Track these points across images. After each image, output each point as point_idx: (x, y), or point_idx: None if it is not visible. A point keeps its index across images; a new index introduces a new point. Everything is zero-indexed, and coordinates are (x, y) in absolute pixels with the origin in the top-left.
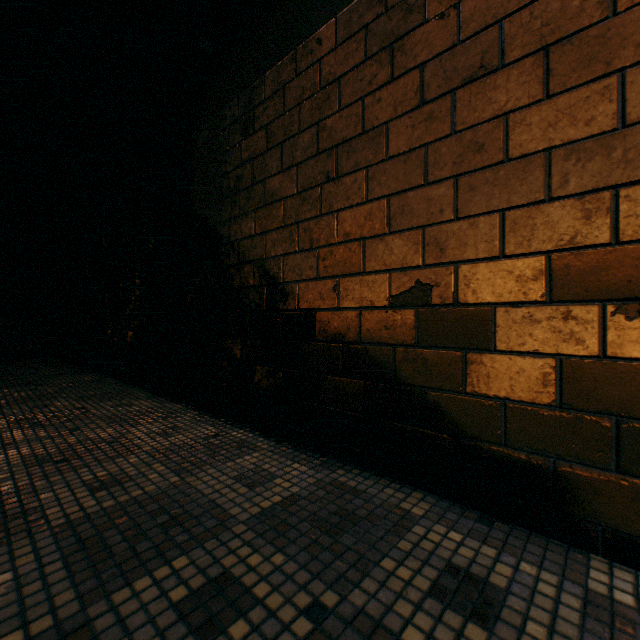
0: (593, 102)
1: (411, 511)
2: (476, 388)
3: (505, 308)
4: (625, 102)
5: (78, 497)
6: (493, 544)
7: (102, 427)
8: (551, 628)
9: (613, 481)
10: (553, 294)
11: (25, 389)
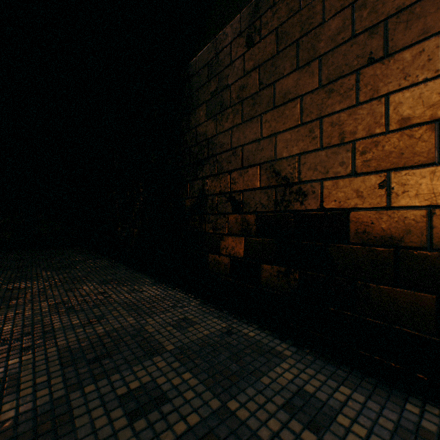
0: None
1: None
2: None
3: None
4: None
5: (115, 428)
6: None
7: (123, 315)
8: None
9: None
10: None
11: (62, 272)
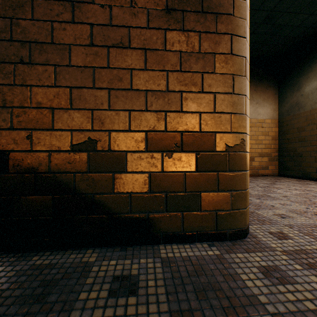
0: (160, 78)
1: (89, 261)
2: (119, 190)
3: (131, 153)
4: (168, 82)
5: None
6: (129, 258)
7: None
8: (155, 279)
9: (165, 215)
10: (148, 148)
11: None
